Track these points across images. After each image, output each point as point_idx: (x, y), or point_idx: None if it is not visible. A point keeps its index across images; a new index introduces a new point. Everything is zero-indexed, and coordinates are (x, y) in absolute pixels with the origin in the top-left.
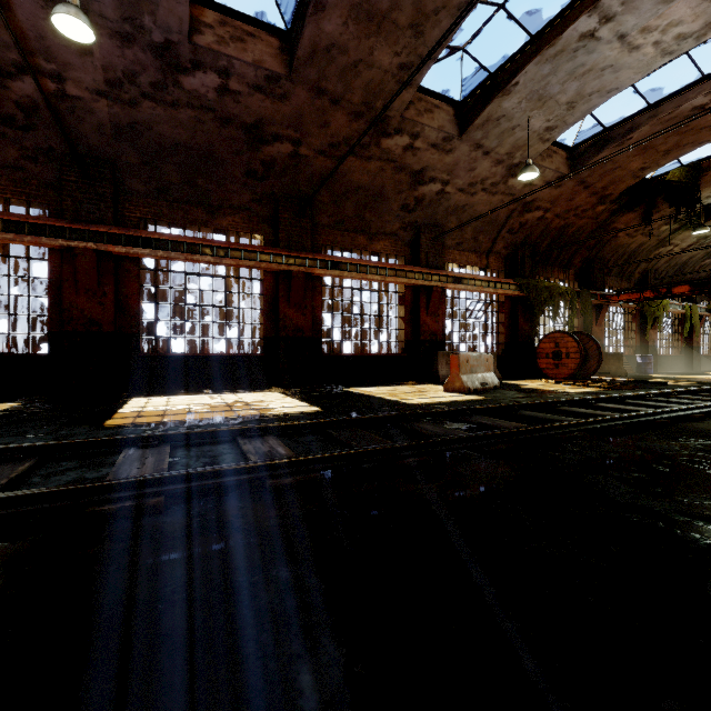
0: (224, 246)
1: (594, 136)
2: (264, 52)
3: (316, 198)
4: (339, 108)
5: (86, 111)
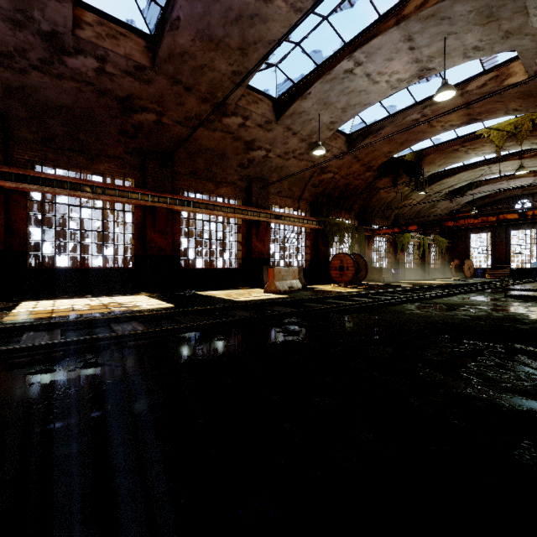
0: (102, 185)
1: (361, 129)
2: (134, 49)
3: (175, 154)
4: (191, 94)
5: None
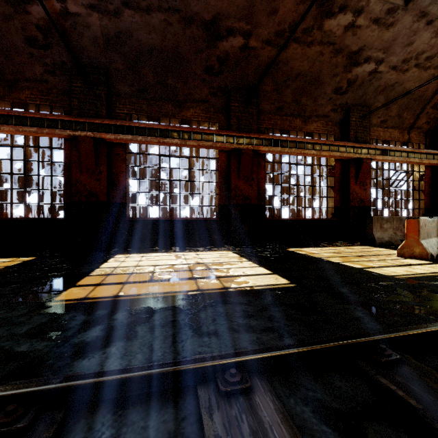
0: (188, 130)
1: None
2: None
3: (260, 87)
4: None
5: (84, 26)
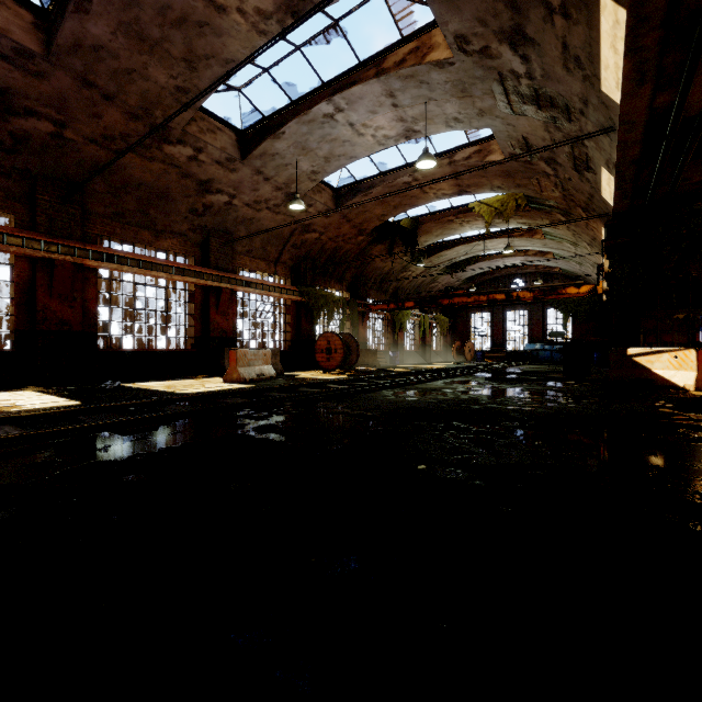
0: None
1: (350, 184)
2: (12, 22)
3: (88, 185)
4: (113, 104)
5: None
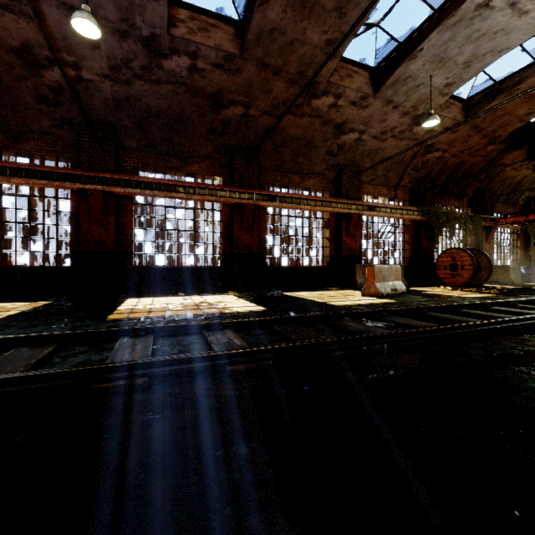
0: (193, 185)
1: (486, 89)
2: (223, 38)
3: (261, 147)
4: (279, 77)
5: (95, 90)
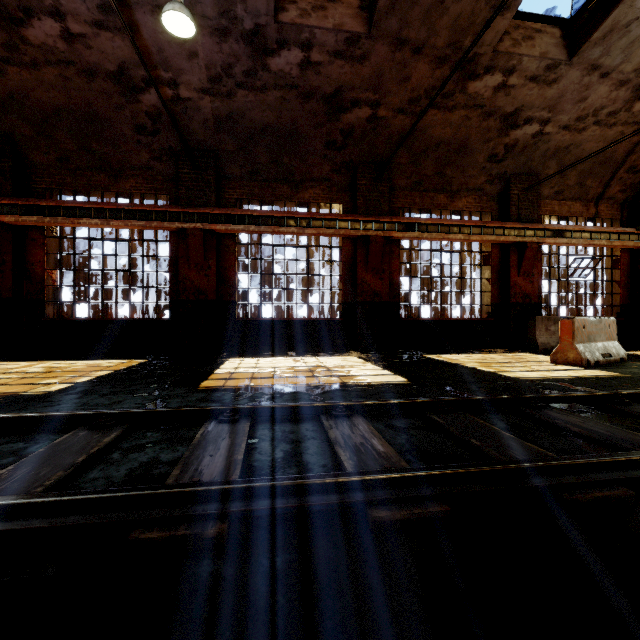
0: (306, 216)
1: None
2: (344, 15)
3: (393, 160)
4: (421, 57)
5: (194, 110)
